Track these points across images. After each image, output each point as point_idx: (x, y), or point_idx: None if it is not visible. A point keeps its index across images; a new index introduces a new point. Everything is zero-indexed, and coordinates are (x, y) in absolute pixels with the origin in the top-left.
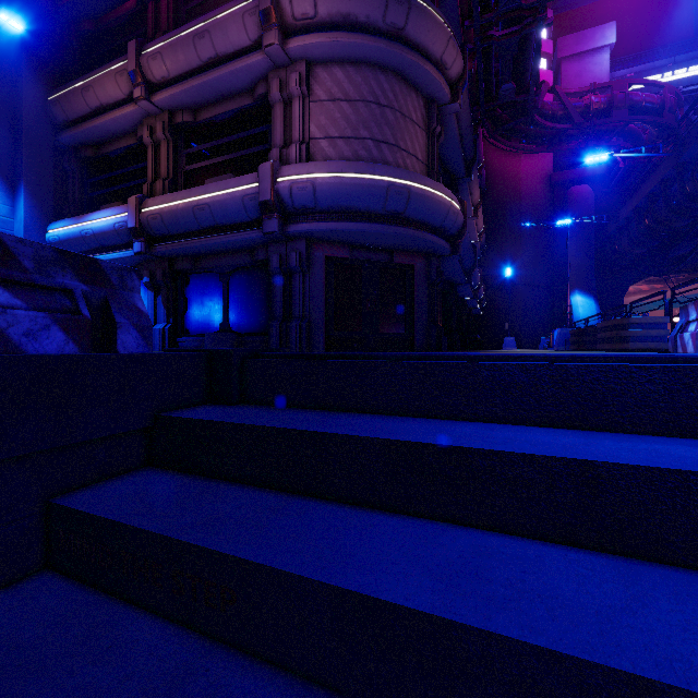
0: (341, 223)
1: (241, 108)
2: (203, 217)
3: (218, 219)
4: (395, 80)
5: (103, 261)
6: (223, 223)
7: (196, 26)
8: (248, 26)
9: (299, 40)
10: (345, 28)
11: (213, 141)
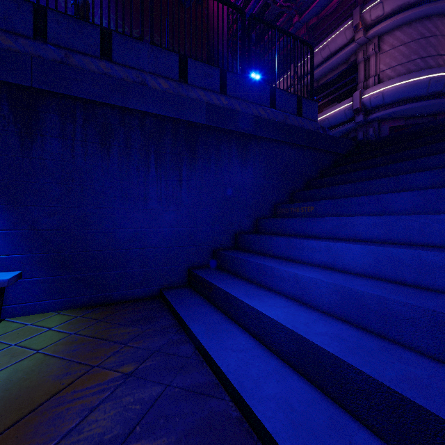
0: (399, 107)
1: (341, 71)
2: (324, 125)
3: (331, 123)
4: (436, 19)
5: (326, 128)
6: (333, 124)
7: (321, 45)
8: (347, 35)
9: (374, 29)
10: (401, 11)
11: (326, 91)
